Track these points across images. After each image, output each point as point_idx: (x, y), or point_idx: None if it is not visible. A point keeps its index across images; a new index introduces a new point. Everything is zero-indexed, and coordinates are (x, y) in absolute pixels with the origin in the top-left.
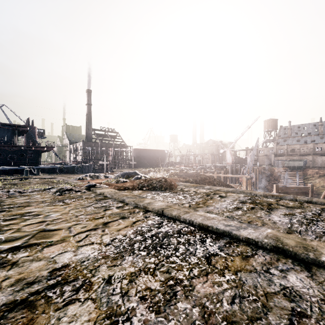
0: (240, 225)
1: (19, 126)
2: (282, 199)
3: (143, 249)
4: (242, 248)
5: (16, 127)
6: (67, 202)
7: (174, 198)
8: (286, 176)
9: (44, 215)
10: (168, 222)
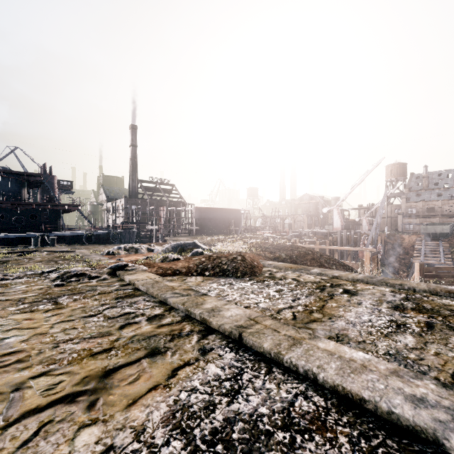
0: (453, 399)
1: (29, 175)
2: None
3: None
4: None
5: (24, 176)
6: (60, 304)
7: (260, 294)
8: (423, 248)
9: None
10: (254, 371)
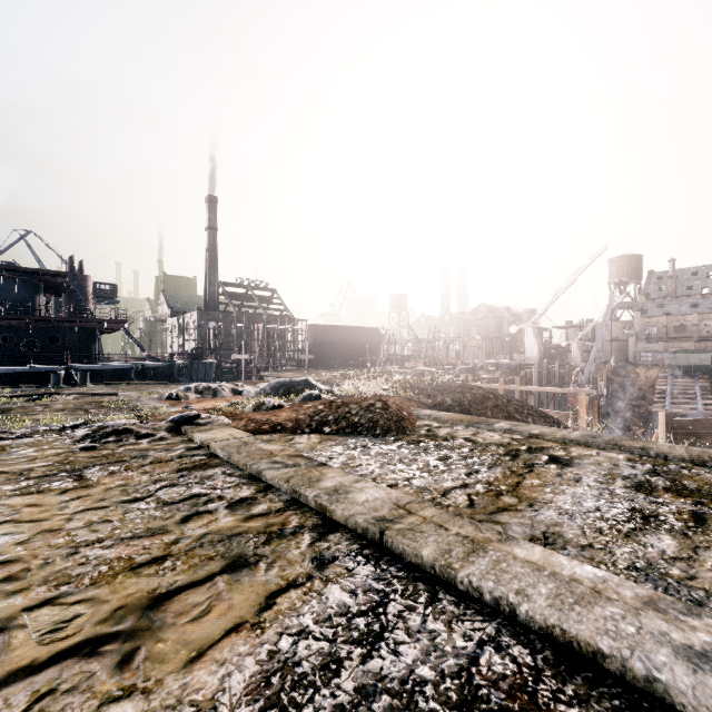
0: None
1: (47, 274)
2: None
3: None
4: None
5: (40, 275)
6: (88, 479)
7: (414, 465)
8: (670, 389)
9: None
10: (407, 598)
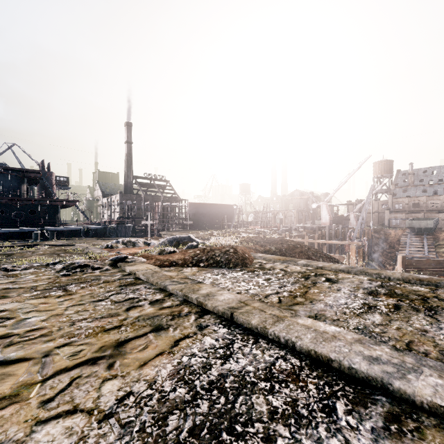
0: (401, 358)
1: (28, 171)
2: (439, 288)
3: (189, 437)
4: (436, 442)
5: (24, 172)
6: (70, 291)
7: (250, 283)
8: (409, 242)
9: (17, 318)
10: (243, 341)
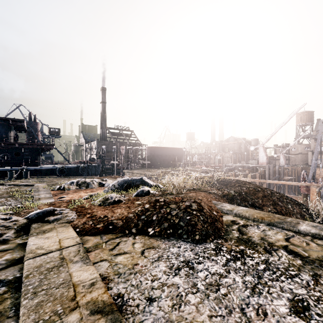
0: None
1: (13, 120)
2: None
3: None
4: None
5: (10, 121)
6: None
7: None
8: None
9: None
10: None
